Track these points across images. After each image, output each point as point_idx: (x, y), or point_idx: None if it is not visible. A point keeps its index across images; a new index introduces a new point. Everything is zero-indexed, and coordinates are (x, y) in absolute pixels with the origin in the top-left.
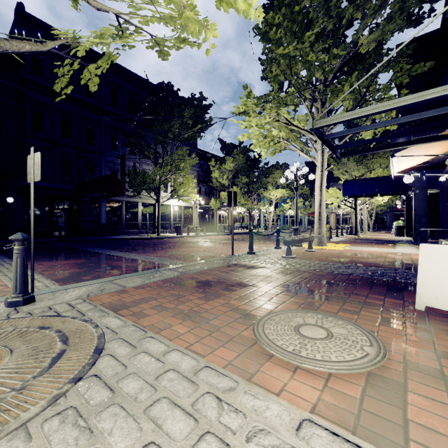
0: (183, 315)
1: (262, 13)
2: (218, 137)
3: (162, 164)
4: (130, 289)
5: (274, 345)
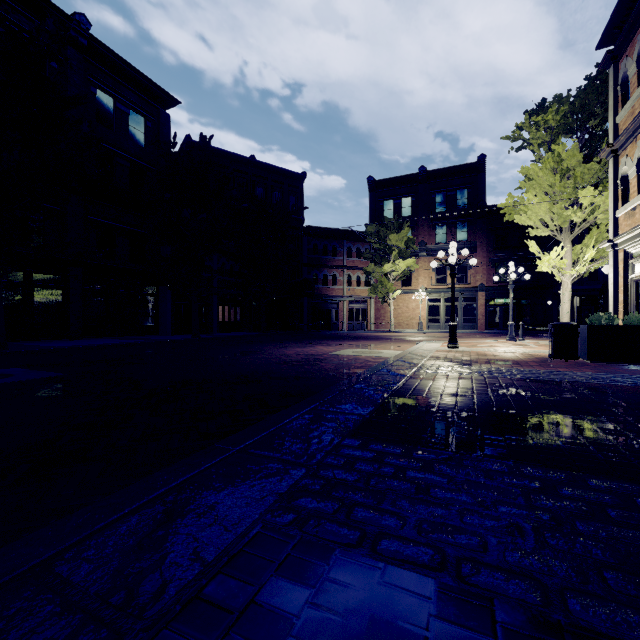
0: None
1: None
2: None
3: None
4: None
5: None
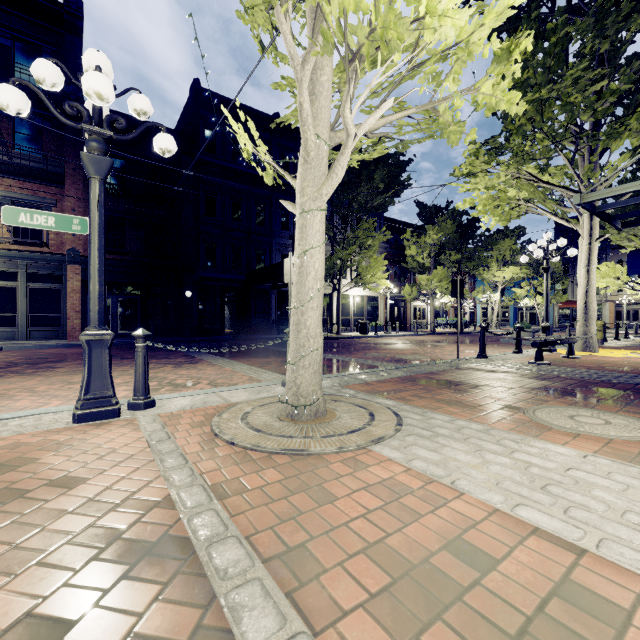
0: (444, 403)
1: (524, 106)
2: (428, 207)
3: (343, 244)
4: (371, 383)
5: (550, 423)
